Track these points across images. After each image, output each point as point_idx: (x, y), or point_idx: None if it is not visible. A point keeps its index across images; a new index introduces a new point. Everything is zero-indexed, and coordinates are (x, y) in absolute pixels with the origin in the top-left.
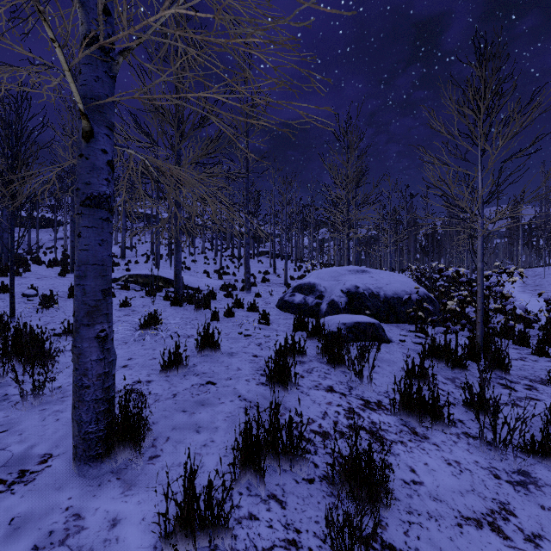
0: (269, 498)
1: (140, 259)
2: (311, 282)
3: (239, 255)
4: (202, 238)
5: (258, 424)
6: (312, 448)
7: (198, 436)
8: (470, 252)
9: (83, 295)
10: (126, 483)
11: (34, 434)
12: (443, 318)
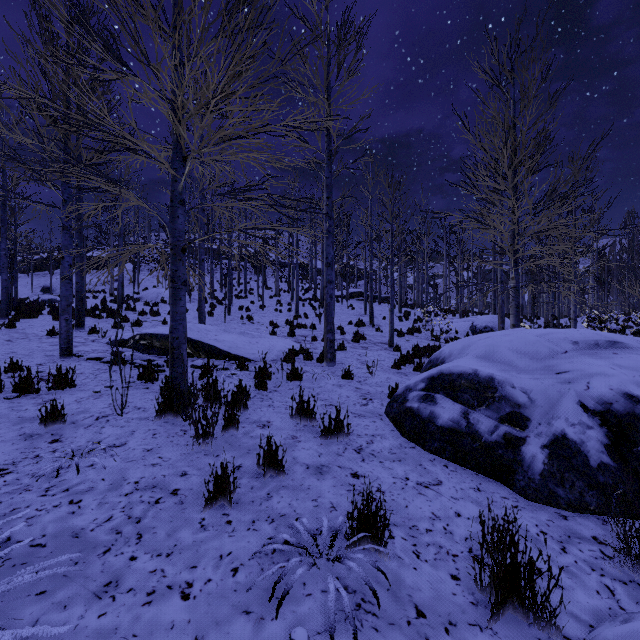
0: None
1: (195, 305)
2: (479, 373)
3: (322, 298)
4: (276, 277)
5: None
6: None
7: None
8: None
9: None
10: None
11: None
12: None
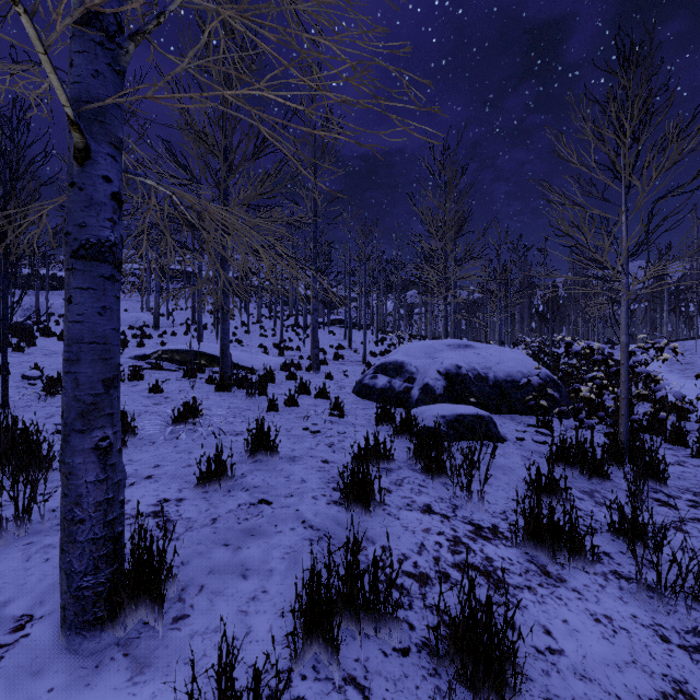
0: (346, 684)
1: (179, 330)
2: (398, 361)
3: (305, 324)
4: (258, 303)
5: (330, 571)
6: (406, 600)
7: (244, 584)
8: (611, 322)
9: (75, 388)
10: (137, 662)
11: (10, 583)
12: (575, 409)
